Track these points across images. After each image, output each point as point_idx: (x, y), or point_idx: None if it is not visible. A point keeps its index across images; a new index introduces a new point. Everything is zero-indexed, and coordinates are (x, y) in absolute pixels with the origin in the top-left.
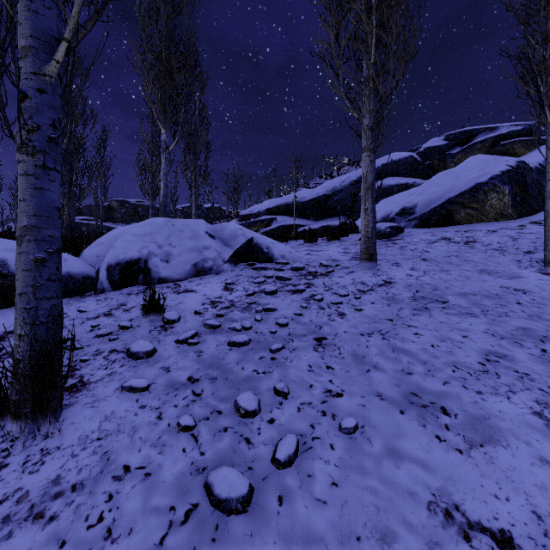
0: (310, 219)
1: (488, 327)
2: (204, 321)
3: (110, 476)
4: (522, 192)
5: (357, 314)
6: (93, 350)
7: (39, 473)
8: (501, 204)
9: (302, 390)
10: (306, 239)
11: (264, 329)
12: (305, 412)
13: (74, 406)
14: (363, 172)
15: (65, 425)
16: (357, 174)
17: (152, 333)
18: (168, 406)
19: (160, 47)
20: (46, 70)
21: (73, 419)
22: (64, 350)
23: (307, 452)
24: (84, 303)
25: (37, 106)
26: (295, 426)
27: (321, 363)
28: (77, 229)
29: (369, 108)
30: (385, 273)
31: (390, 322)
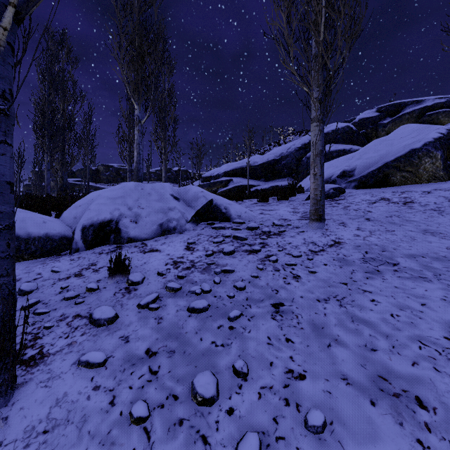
0: (261, 180)
1: (445, 294)
2: (165, 283)
3: None
4: None
5: (312, 276)
6: (58, 314)
7: None
8: (433, 168)
9: (261, 369)
10: (259, 199)
11: (222, 293)
12: (266, 399)
13: (27, 384)
14: (313, 140)
15: (14, 411)
16: (301, 142)
17: (116, 296)
18: (122, 388)
19: (133, 35)
20: None
21: (23, 403)
22: (16, 329)
23: None
24: (59, 263)
25: None
26: (256, 420)
27: (280, 334)
28: (71, 189)
29: (318, 82)
30: (333, 233)
31: (345, 286)
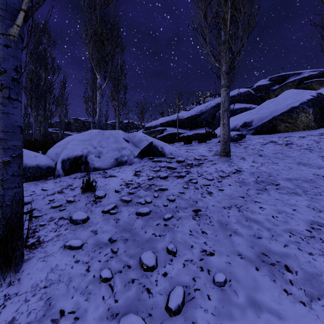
0: (187, 129)
1: (309, 203)
2: (120, 197)
3: (49, 319)
4: (320, 112)
5: (220, 192)
6: (48, 217)
7: (1, 316)
8: (307, 120)
9: (185, 250)
10: (185, 142)
11: (159, 203)
12: (188, 267)
13: (31, 259)
14: (222, 100)
15: (23, 275)
16: (215, 102)
17: (87, 206)
18: (94, 261)
19: (96, 26)
20: (10, 31)
21: (29, 270)
22: (24, 222)
23: (191, 301)
24: (46, 184)
25: (4, 56)
26: (181, 279)
27: (198, 228)
28: (50, 136)
29: (225, 60)
30: (236, 164)
31: (242, 199)
